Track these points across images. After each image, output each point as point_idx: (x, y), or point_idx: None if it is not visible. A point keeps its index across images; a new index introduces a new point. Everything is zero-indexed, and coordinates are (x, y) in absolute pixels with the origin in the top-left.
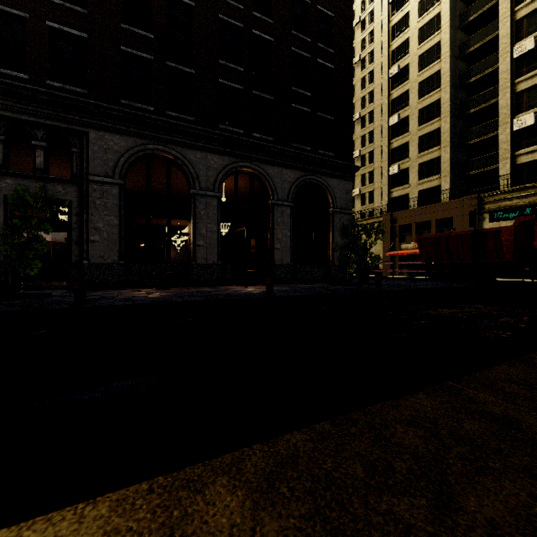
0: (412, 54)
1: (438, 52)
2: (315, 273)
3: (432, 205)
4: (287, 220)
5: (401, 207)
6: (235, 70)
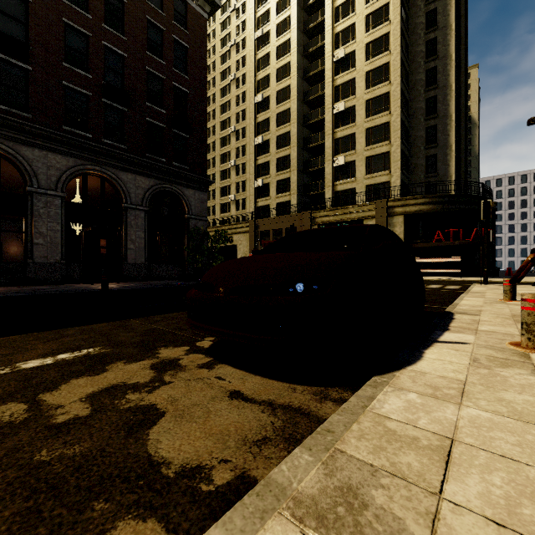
0: (272, 89)
1: (290, 93)
2: (171, 271)
3: (283, 216)
4: (141, 223)
5: (262, 216)
6: (82, 76)
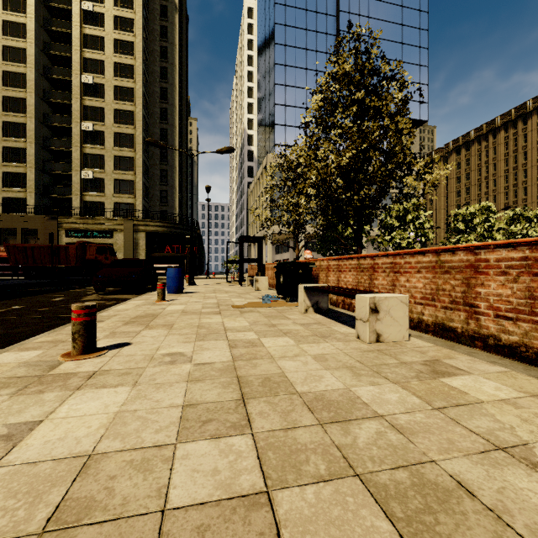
0: None
1: (24, 82)
2: None
3: (19, 216)
4: None
5: None
6: None
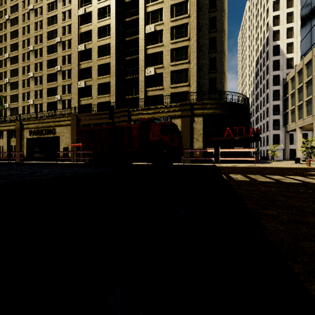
0: (94, 6)
1: (109, 12)
2: None
3: (103, 112)
4: None
5: (84, 111)
6: None
